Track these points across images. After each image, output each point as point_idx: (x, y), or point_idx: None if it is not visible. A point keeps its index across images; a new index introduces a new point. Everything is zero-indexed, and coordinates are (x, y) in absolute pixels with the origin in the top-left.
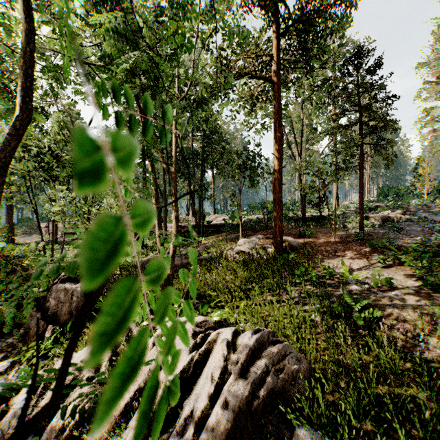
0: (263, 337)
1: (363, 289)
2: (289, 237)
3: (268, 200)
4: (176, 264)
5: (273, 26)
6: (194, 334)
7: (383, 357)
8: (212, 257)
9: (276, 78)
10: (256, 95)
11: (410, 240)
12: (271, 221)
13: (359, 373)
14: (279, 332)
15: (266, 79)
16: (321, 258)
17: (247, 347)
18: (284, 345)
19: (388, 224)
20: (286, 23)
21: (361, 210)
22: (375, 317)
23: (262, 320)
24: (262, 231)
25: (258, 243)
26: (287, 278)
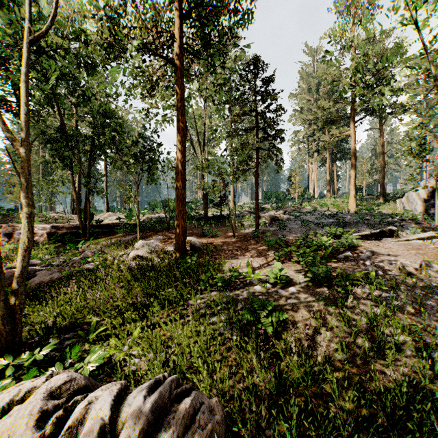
0: (163, 395)
1: (265, 288)
2: (192, 237)
3: (170, 198)
4: (41, 280)
5: (176, 3)
6: (43, 417)
7: (296, 370)
8: (100, 266)
9: (179, 61)
10: (157, 78)
11: (293, 236)
12: (174, 220)
13: (275, 397)
14: (184, 361)
15: (168, 60)
16: (224, 258)
17: (135, 426)
18: (193, 397)
19: (275, 223)
20: (190, 3)
21: (257, 210)
22: (279, 318)
23: (162, 346)
24: (163, 231)
25: (159, 244)
26: (191, 286)
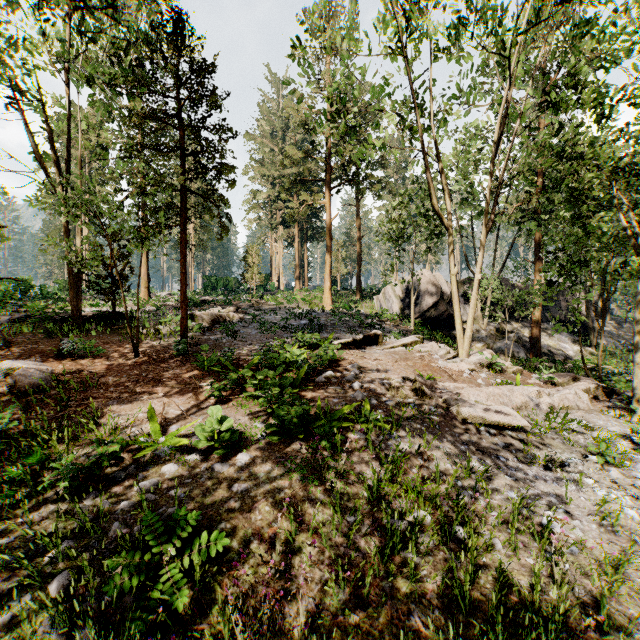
0: None
1: (187, 467)
2: (27, 361)
3: None
4: None
5: None
6: None
7: None
8: None
9: None
10: None
11: (248, 349)
12: None
13: None
14: None
15: None
16: (103, 404)
17: None
18: None
19: (220, 326)
20: None
21: (185, 303)
22: None
23: None
24: None
25: None
26: None
